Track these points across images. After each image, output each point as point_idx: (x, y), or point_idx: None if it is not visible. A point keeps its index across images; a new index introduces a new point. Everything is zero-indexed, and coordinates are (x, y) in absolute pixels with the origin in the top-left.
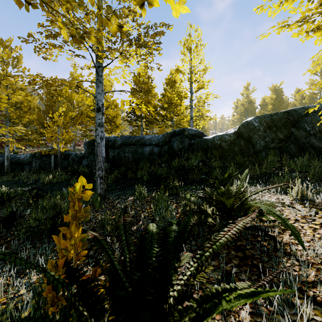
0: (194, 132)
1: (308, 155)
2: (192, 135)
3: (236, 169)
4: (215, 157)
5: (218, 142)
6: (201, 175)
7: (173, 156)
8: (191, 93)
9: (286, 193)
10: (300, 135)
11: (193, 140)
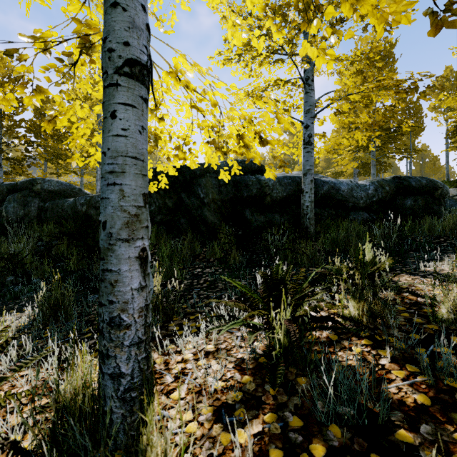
0: (57, 186)
1: (201, 234)
2: (52, 193)
3: (78, 262)
4: (61, 236)
5: (82, 208)
6: (11, 276)
7: (6, 232)
8: (99, 121)
9: (28, 333)
10: (190, 204)
11: (49, 201)
